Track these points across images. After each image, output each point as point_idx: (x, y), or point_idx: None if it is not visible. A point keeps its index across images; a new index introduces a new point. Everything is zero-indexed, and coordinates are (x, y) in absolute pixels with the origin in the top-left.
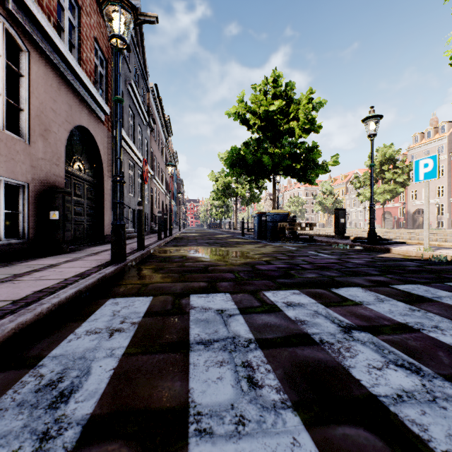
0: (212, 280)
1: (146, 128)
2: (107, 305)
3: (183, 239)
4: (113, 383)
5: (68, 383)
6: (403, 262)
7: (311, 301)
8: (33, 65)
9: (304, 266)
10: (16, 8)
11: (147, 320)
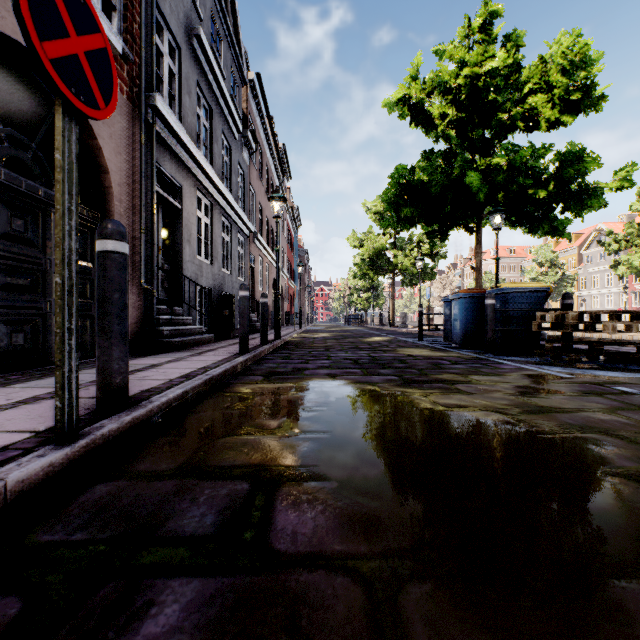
0: None
1: (240, 147)
2: None
3: (300, 346)
4: None
5: None
6: None
7: None
8: None
9: None
10: None
11: None
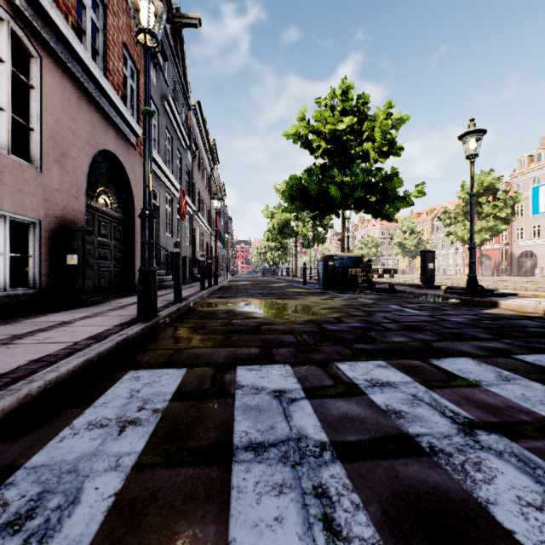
0: (267, 344)
1: (187, 154)
2: (125, 381)
3: (231, 288)
4: (109, 524)
5: (41, 522)
6: (520, 321)
7: (405, 378)
8: (46, 74)
9: (386, 326)
10: (24, 3)
11: (176, 407)
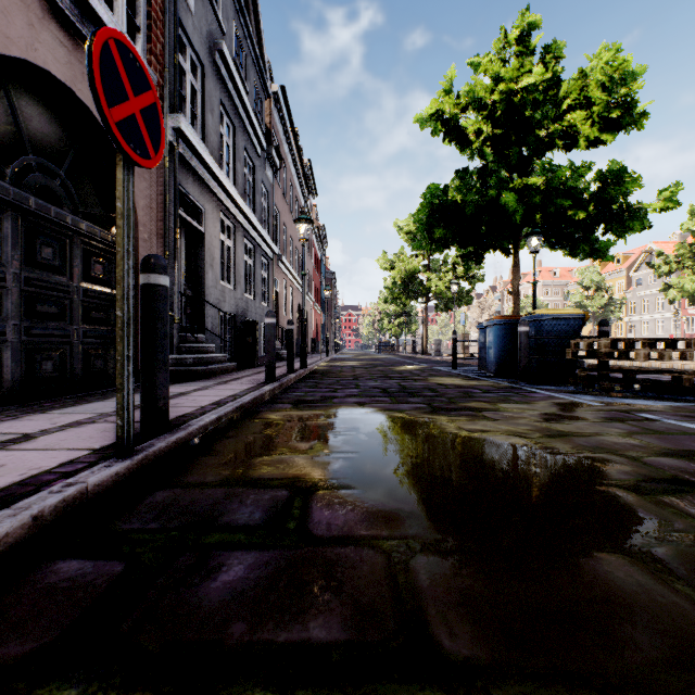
0: None
1: (264, 164)
2: None
3: (328, 375)
4: None
5: None
6: None
7: None
8: None
9: None
10: None
11: None
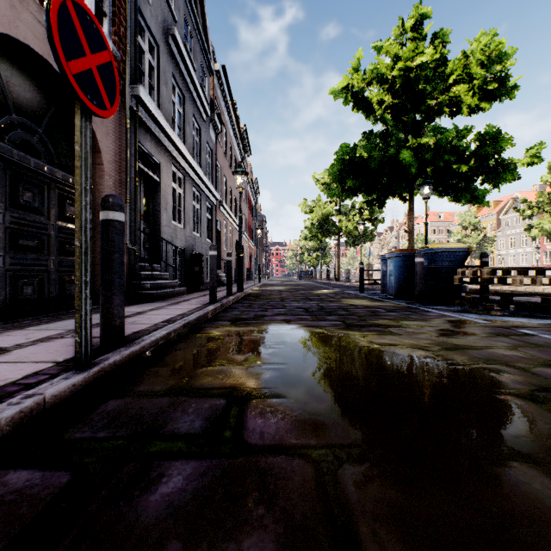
0: None
1: (208, 128)
2: None
3: (260, 297)
4: None
5: None
6: None
7: None
8: None
9: None
10: None
11: None
